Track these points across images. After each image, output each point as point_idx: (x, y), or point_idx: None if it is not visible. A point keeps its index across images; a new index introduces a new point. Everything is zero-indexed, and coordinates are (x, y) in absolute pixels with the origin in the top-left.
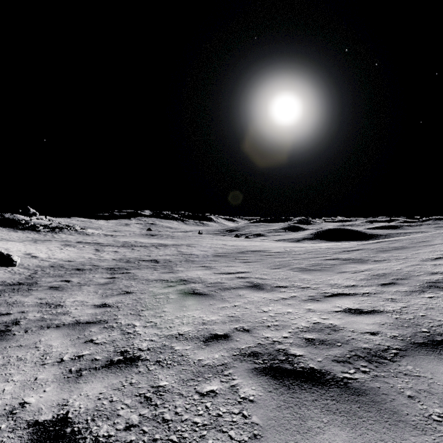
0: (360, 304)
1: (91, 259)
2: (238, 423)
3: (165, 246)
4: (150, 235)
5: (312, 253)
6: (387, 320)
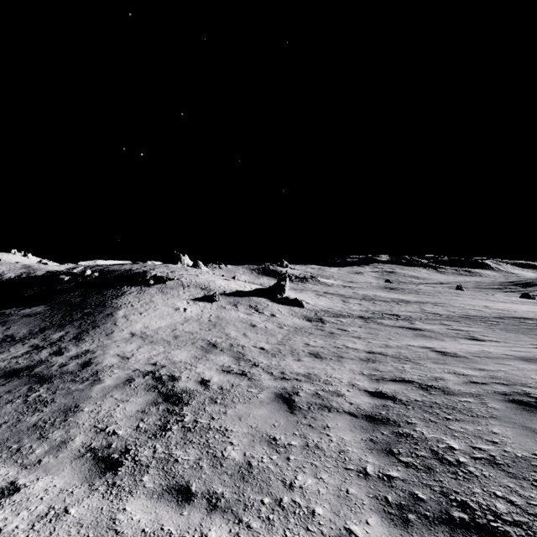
0: (527, 350)
1: (344, 308)
2: (425, 358)
3: (407, 303)
4: (389, 289)
5: None
6: (525, 354)
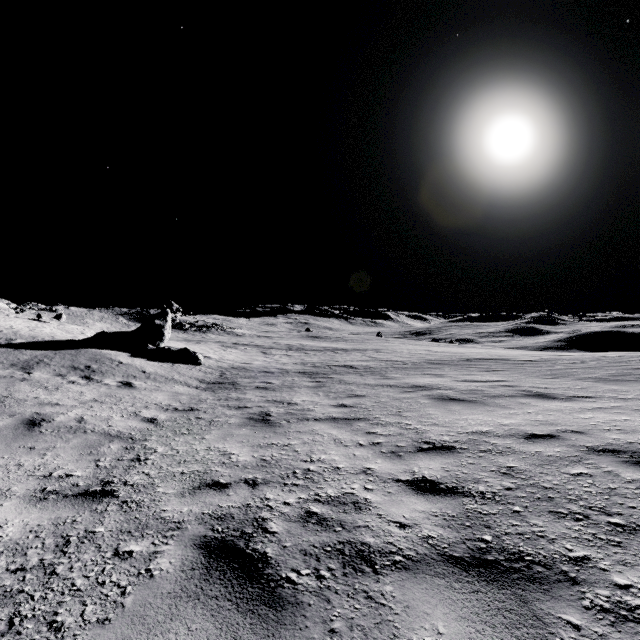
0: None
1: (268, 362)
2: None
3: (345, 351)
4: (313, 337)
5: (598, 362)
6: None
